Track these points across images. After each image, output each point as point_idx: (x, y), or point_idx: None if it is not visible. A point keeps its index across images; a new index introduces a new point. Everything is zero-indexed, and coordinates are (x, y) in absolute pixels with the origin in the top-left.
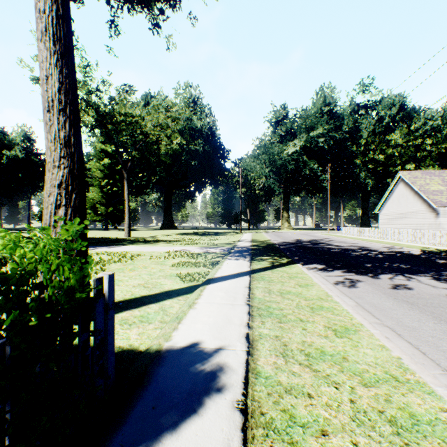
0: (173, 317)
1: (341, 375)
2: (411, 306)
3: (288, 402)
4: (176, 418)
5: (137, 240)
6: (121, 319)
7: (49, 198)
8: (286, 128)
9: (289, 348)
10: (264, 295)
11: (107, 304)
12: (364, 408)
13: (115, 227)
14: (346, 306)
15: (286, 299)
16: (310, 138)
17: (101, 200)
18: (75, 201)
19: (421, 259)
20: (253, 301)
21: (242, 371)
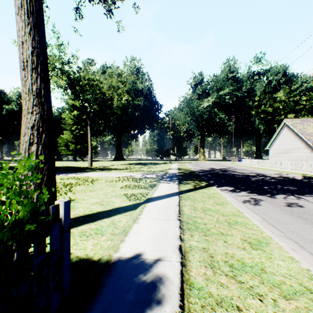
0: (121, 230)
1: (263, 287)
2: (305, 221)
3: None
4: None
5: (97, 168)
6: (81, 231)
7: (24, 137)
8: (202, 89)
9: (215, 259)
10: (191, 212)
11: (63, 226)
12: None
13: (82, 159)
14: (255, 222)
15: (208, 215)
16: (219, 96)
17: (72, 140)
18: (45, 140)
19: (304, 183)
20: (183, 217)
21: (178, 282)
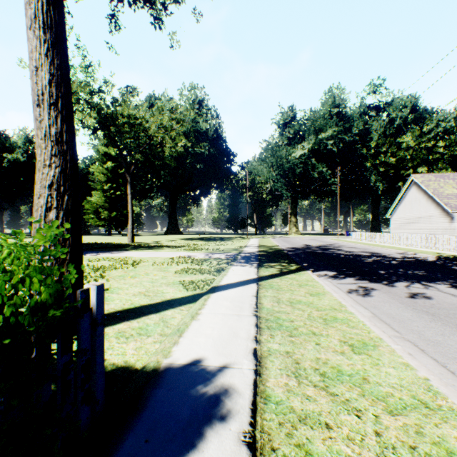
0: (174, 329)
1: (363, 400)
2: (432, 318)
3: (303, 435)
4: (172, 454)
5: (141, 246)
6: (118, 331)
7: (39, 200)
8: (293, 131)
9: (302, 366)
10: (272, 305)
11: (94, 319)
12: (393, 442)
13: (119, 232)
14: (362, 318)
15: (297, 309)
16: (319, 141)
17: (104, 205)
18: (68, 203)
19: (437, 265)
20: (261, 311)
21: (249, 394)
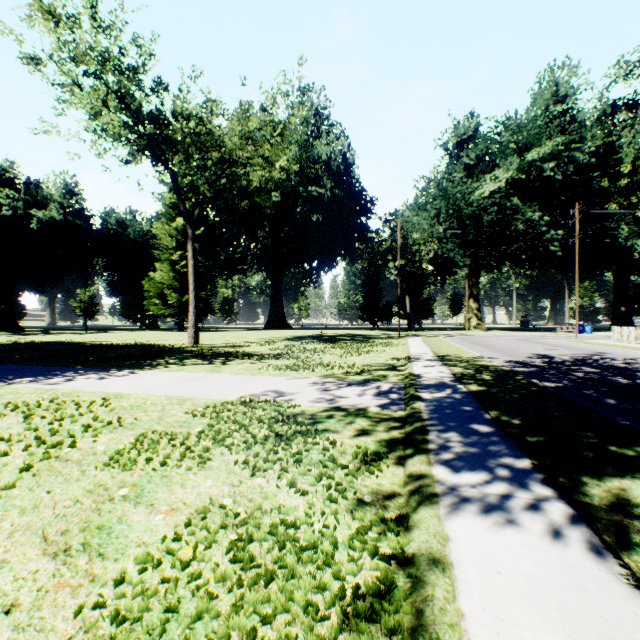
0: None
1: None
2: None
3: None
4: None
5: (200, 353)
6: None
7: None
8: (476, 153)
9: None
10: None
11: None
12: None
13: None
14: None
15: None
16: (526, 164)
17: (173, 284)
18: None
19: None
20: None
21: None
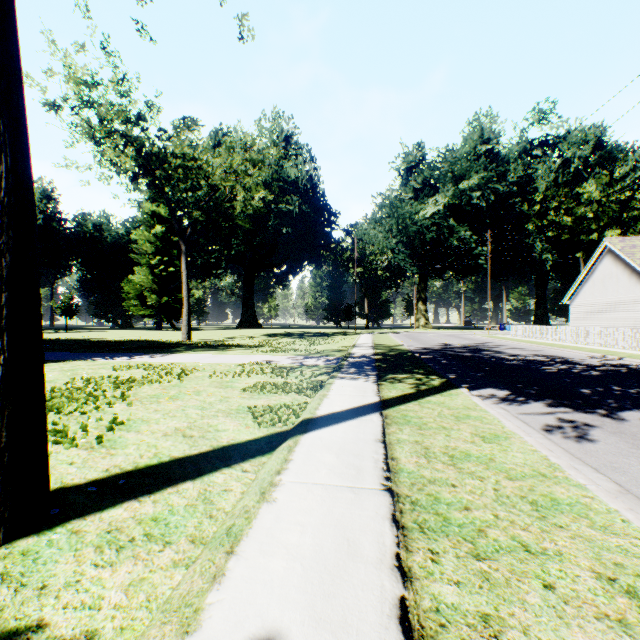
0: (222, 527)
1: None
2: None
3: None
4: None
5: (199, 345)
6: (107, 529)
7: None
8: (422, 178)
9: None
10: (418, 464)
11: None
12: None
13: (172, 325)
14: (610, 501)
15: (467, 475)
16: (459, 192)
17: (152, 286)
18: None
19: None
20: (399, 480)
21: None
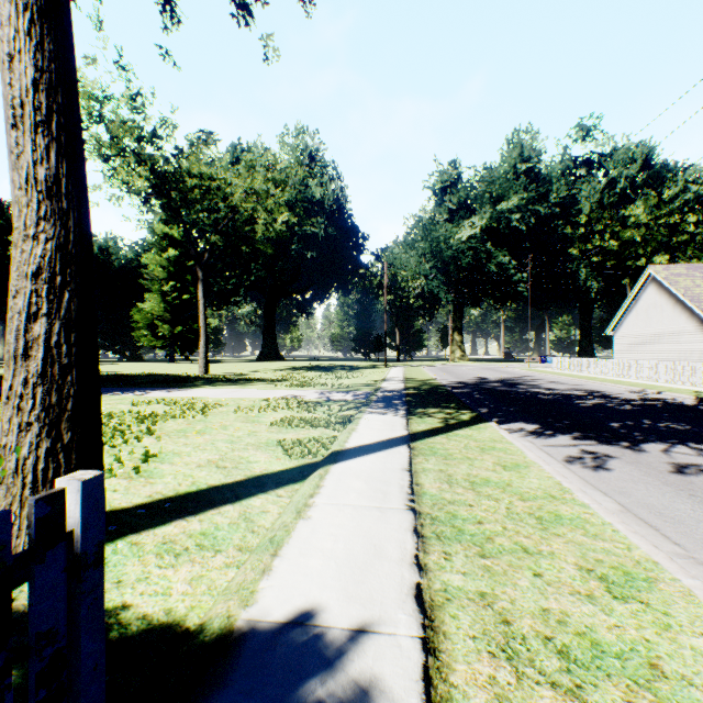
0: (264, 538)
1: None
2: None
3: None
4: None
5: (219, 379)
6: (162, 541)
7: (16, 301)
8: (458, 199)
9: (516, 631)
10: (440, 488)
11: (78, 555)
12: None
13: (186, 357)
14: (607, 516)
15: (485, 497)
16: (497, 214)
17: (164, 315)
18: (69, 307)
19: None
20: (422, 501)
21: None
